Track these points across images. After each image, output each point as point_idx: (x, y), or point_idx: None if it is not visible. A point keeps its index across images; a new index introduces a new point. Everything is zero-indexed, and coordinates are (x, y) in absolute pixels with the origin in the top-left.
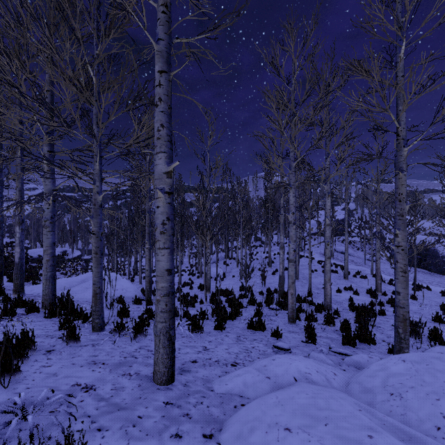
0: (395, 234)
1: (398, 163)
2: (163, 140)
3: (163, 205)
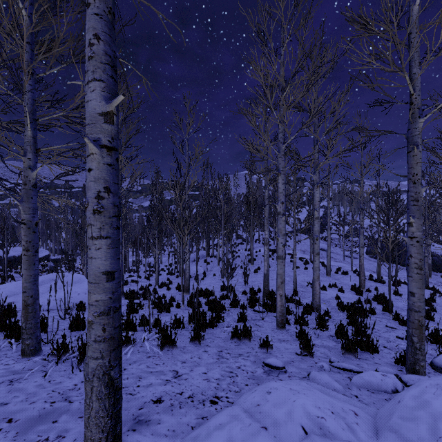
0: (408, 223)
1: (412, 137)
2: (97, 60)
3: (97, 166)
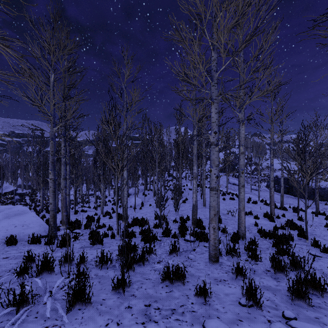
0: None
1: None
2: None
3: None
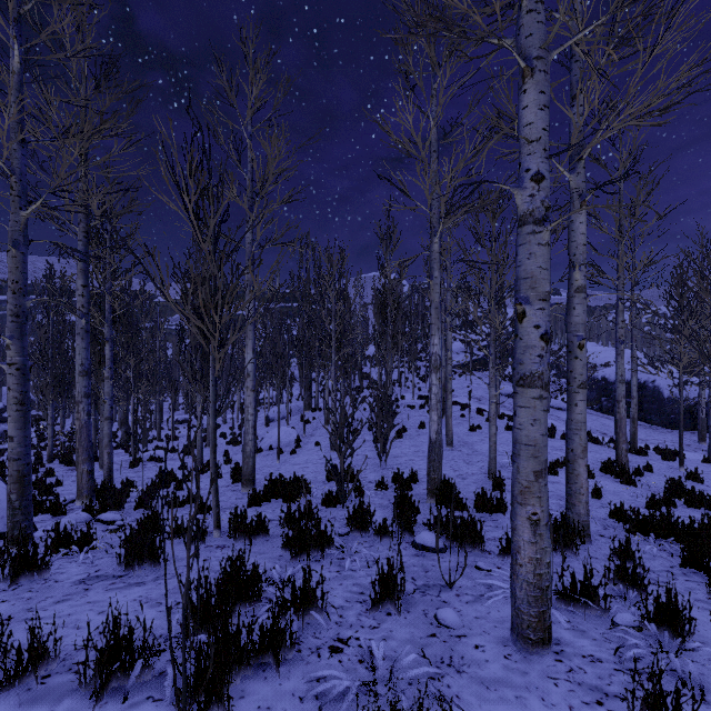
0: None
1: None
2: None
3: None
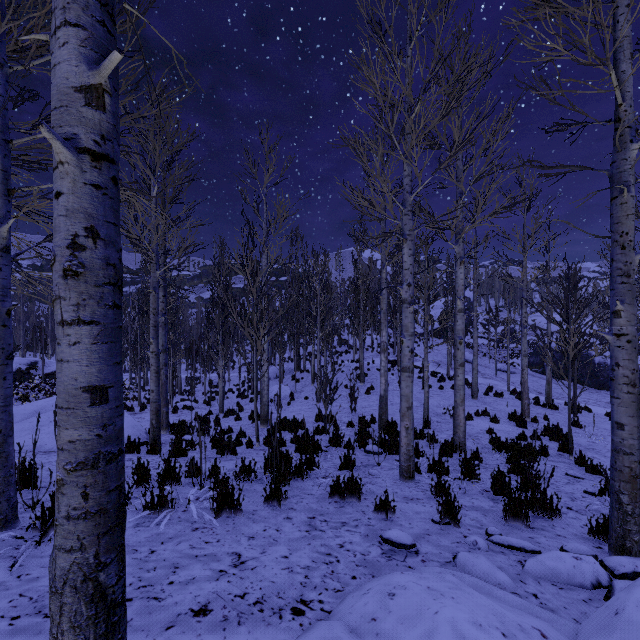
0: (613, 312)
1: (620, 173)
2: None
3: (71, 188)
